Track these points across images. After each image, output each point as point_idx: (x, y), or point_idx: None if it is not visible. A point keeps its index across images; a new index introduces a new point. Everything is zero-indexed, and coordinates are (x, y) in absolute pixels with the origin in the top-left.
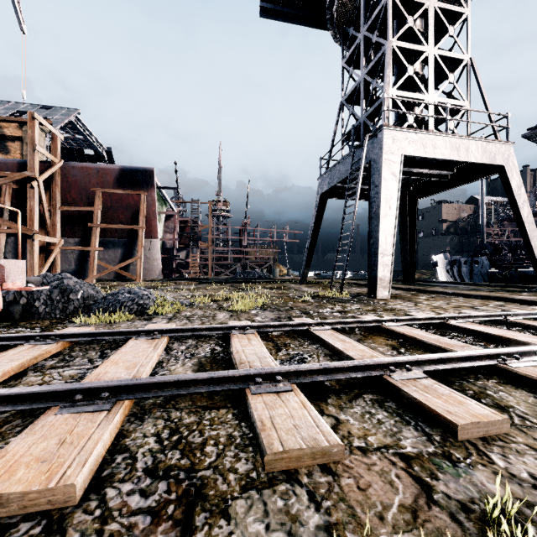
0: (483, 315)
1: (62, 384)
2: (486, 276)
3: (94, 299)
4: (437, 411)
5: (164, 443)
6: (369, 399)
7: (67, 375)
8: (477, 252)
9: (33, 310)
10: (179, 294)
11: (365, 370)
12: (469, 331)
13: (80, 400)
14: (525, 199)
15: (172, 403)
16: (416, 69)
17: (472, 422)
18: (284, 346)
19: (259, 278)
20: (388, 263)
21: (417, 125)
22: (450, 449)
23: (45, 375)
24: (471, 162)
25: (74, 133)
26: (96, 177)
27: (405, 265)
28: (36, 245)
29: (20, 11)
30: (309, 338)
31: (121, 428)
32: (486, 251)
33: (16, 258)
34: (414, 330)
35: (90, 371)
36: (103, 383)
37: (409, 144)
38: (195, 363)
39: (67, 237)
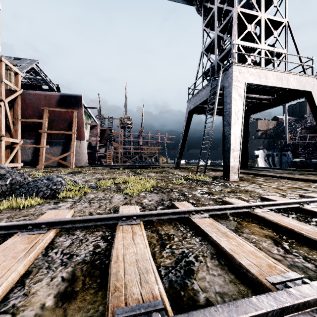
0: None
1: None
2: (290, 164)
3: (20, 184)
4: None
5: None
6: None
7: None
8: (283, 148)
9: None
10: (93, 177)
11: (286, 314)
12: None
13: None
14: None
15: None
16: (251, 29)
17: None
18: (167, 239)
19: (149, 165)
20: (237, 156)
21: None
22: None
23: None
24: (287, 90)
25: (35, 75)
26: (44, 100)
27: (241, 157)
28: (3, 144)
29: None
30: (190, 227)
31: None
32: (289, 148)
33: None
34: (282, 217)
35: None
36: None
37: (249, 76)
38: (66, 276)
39: (26, 138)
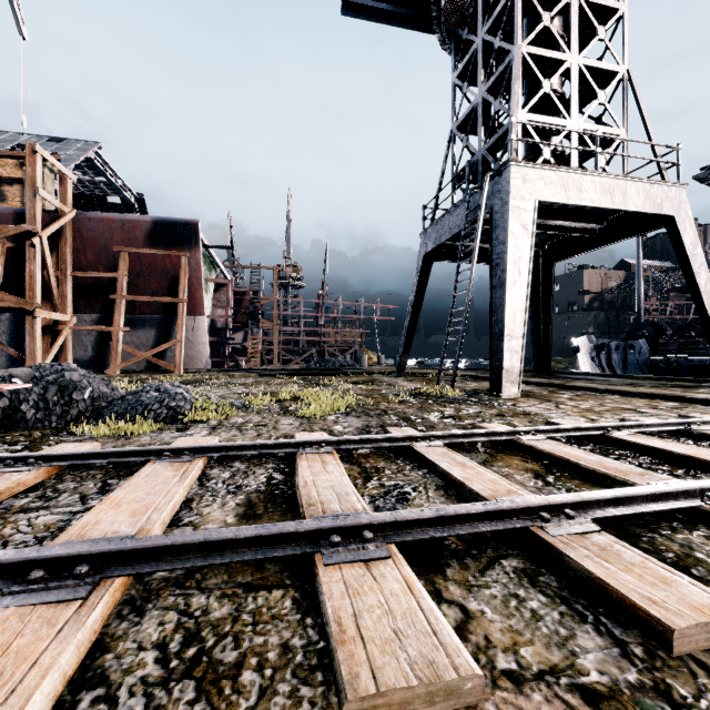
0: (658, 424)
1: (14, 550)
2: (645, 366)
3: (108, 399)
4: (632, 599)
5: (170, 664)
6: (512, 569)
7: (41, 524)
8: (631, 333)
9: (17, 415)
10: (230, 392)
11: (502, 518)
12: (642, 447)
13: (40, 579)
14: (703, 261)
15: (196, 577)
16: (553, 85)
17: (697, 623)
18: (375, 472)
19: (341, 368)
20: (517, 349)
21: (555, 161)
22: (666, 675)
23: (7, 524)
24: (628, 211)
25: (93, 175)
26: (121, 232)
27: (537, 351)
28: (38, 324)
29: (19, 8)
30: (411, 459)
31: (103, 630)
32: (644, 332)
33: (12, 341)
34: (563, 446)
35: (78, 516)
36: (82, 549)
37: (545, 186)
38: (240, 502)
39: (82, 312)
